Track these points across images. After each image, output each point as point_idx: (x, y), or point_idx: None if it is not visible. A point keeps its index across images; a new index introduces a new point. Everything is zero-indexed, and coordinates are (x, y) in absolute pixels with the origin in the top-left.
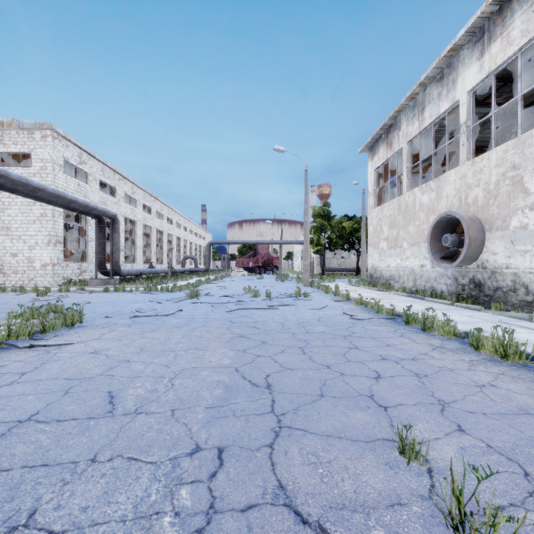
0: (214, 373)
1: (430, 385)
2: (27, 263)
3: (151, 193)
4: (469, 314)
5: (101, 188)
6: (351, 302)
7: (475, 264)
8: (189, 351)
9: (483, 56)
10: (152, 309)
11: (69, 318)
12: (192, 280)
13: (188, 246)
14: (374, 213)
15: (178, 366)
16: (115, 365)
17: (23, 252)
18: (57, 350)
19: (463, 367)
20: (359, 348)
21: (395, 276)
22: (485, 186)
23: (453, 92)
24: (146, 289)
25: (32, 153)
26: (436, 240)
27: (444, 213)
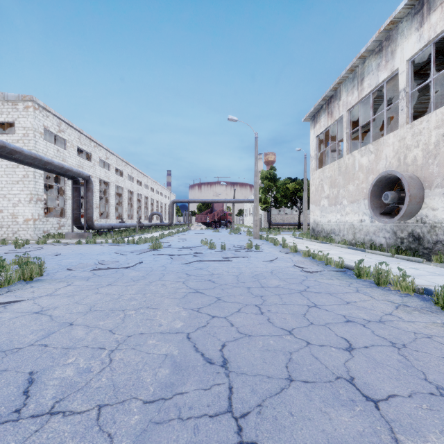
0: (162, 342)
1: (415, 360)
2: (11, 218)
3: (122, 159)
4: (413, 267)
5: (79, 154)
6: (299, 254)
7: (414, 219)
8: (140, 311)
9: (422, 26)
10: (114, 261)
11: (27, 272)
12: (157, 233)
13: (155, 204)
14: (316, 174)
15: (123, 332)
16: (54, 329)
17: (8, 209)
18: (2, 308)
19: (440, 333)
20: (318, 306)
21: (335, 230)
22: (424, 147)
23: (392, 62)
24: (114, 242)
25: (15, 122)
26: (376, 197)
27: (384, 172)
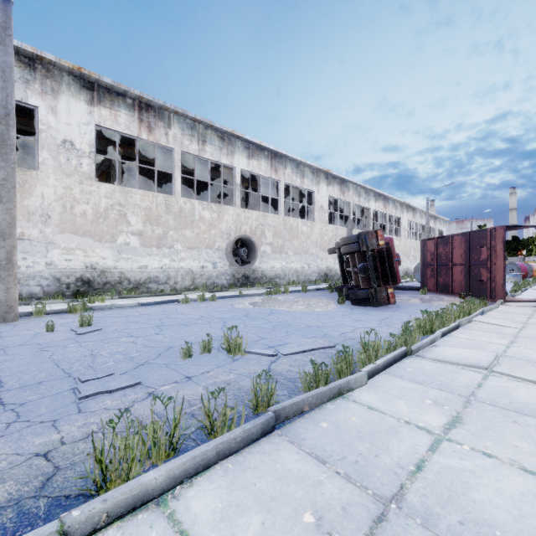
0: None
1: None
2: None
3: None
4: None
5: None
6: None
7: None
8: None
9: None
10: None
11: None
12: None
13: None
14: None
15: None
16: None
17: None
18: None
19: None
20: None
21: None
22: None
23: None
24: None
25: None
26: None
27: None
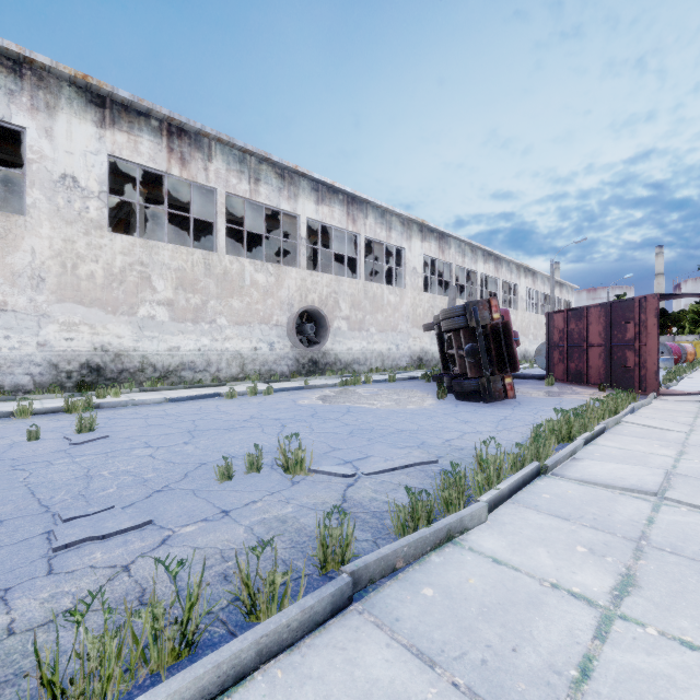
0: None
1: None
2: None
3: None
4: None
5: None
6: None
7: None
8: None
9: None
10: None
11: None
12: None
13: None
14: None
15: None
16: None
17: None
18: None
19: None
20: None
21: None
22: None
23: None
24: None
25: None
26: None
27: None
